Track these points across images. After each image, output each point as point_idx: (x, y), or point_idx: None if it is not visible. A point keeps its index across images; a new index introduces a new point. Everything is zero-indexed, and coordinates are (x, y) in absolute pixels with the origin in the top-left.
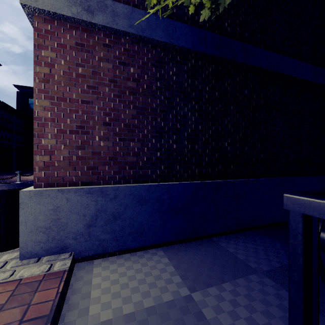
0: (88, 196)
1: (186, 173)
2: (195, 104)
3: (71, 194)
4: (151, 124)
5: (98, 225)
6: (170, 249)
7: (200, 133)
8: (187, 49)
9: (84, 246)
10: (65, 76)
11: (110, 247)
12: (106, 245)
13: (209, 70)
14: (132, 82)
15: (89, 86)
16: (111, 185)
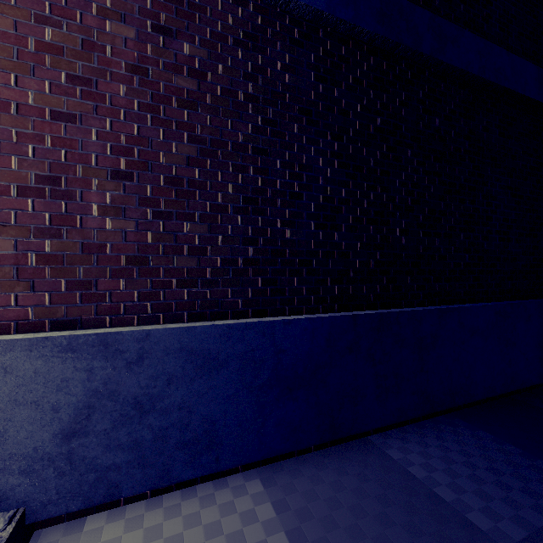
0: (67, 357)
1: (313, 296)
2: (334, 140)
3: (16, 354)
4: (233, 181)
5: (94, 432)
6: (277, 472)
7: (344, 207)
8: (315, 12)
9: (53, 488)
10: (4, 44)
11: (127, 483)
12: (118, 479)
13: (363, 69)
14: (186, 78)
15: (72, 76)
16: (133, 326)
